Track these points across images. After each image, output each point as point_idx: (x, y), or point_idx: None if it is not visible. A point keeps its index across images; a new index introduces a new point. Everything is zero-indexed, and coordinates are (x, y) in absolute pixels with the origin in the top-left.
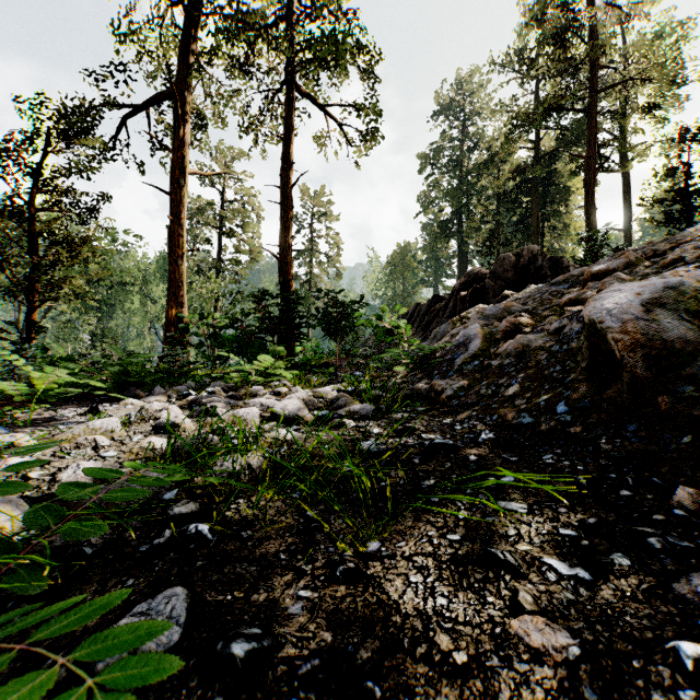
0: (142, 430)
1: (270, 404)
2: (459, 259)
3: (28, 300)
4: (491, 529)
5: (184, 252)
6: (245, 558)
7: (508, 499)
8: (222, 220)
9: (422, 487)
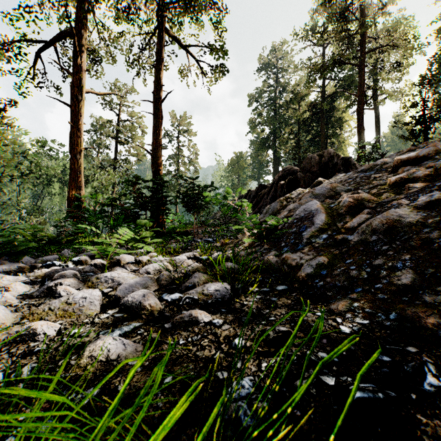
0: None
1: (122, 279)
2: (274, 163)
3: None
4: None
5: (82, 149)
6: None
7: None
8: (117, 132)
9: None
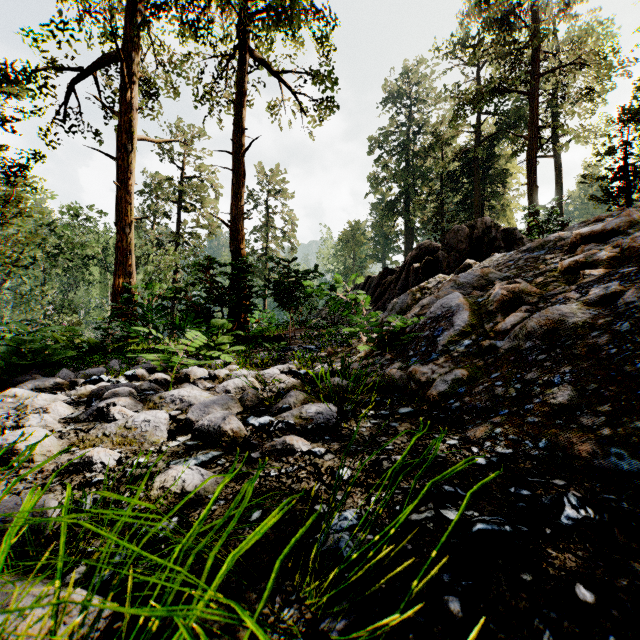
0: None
1: (193, 399)
2: (406, 236)
3: None
4: None
5: (132, 220)
6: None
7: None
8: (180, 195)
9: None
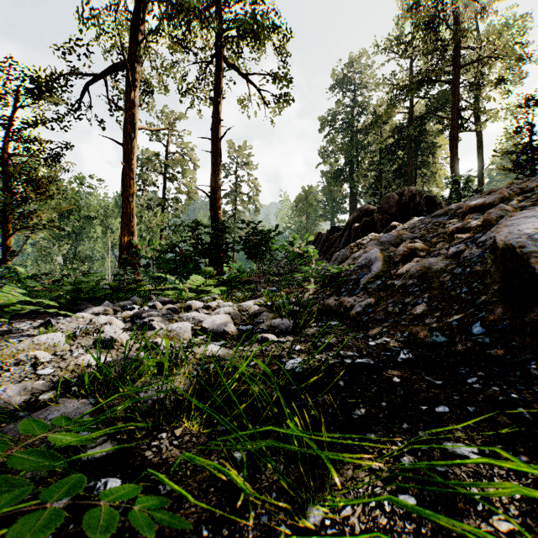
0: (85, 344)
1: (201, 318)
2: (351, 199)
3: (3, 229)
4: (449, 488)
5: (134, 191)
6: (159, 533)
7: (452, 438)
8: (166, 167)
9: (354, 417)
